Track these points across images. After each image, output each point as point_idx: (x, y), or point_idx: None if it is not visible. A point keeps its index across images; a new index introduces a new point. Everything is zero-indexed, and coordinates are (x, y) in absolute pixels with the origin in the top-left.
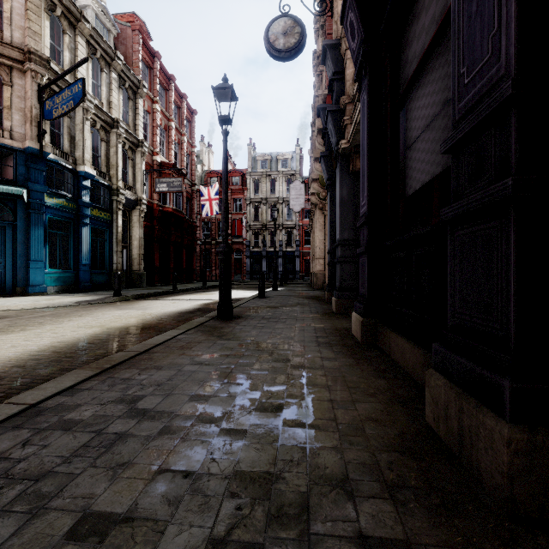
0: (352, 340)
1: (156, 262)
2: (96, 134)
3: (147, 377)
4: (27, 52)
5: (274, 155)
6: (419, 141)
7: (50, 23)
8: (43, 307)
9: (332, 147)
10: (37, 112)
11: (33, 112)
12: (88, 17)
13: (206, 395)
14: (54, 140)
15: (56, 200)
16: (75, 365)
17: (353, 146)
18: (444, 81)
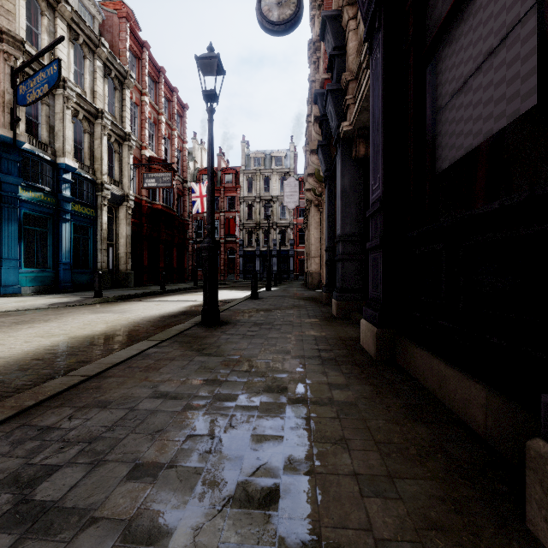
0: (362, 354)
1: (145, 260)
2: (79, 125)
3: (79, 423)
4: None
5: (267, 153)
6: (460, 95)
7: (27, 5)
8: (10, 310)
9: (331, 135)
10: (10, 98)
11: (6, 98)
12: None
13: (157, 463)
14: (31, 129)
15: (32, 193)
16: (1, 395)
17: (357, 128)
18: None
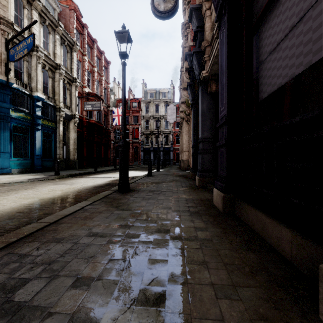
0: (214, 209)
1: (85, 153)
2: (46, 73)
3: (43, 252)
4: None
5: (157, 90)
6: (274, 53)
7: (15, 2)
8: (4, 183)
9: (195, 79)
10: (5, 57)
11: (2, 57)
12: None
13: (90, 277)
14: (17, 75)
15: (18, 113)
16: None
17: (211, 74)
18: None
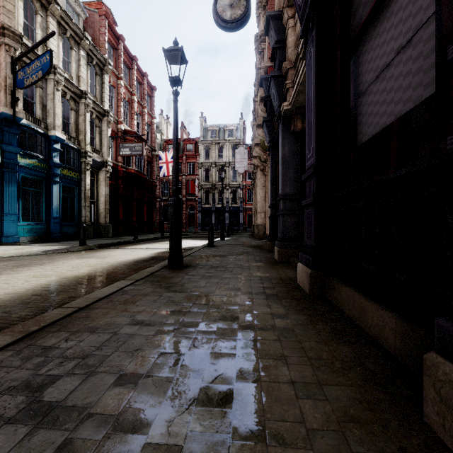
0: (299, 291)
1: (120, 215)
2: (66, 104)
3: (74, 344)
4: (1, 28)
5: (221, 126)
6: (377, 83)
7: (24, 5)
8: (11, 256)
9: (273, 112)
10: (10, 82)
11: (7, 82)
12: (59, 0)
13: (137, 373)
14: (27, 107)
15: (28, 160)
16: (9, 323)
17: (295, 107)
18: (417, 3)
